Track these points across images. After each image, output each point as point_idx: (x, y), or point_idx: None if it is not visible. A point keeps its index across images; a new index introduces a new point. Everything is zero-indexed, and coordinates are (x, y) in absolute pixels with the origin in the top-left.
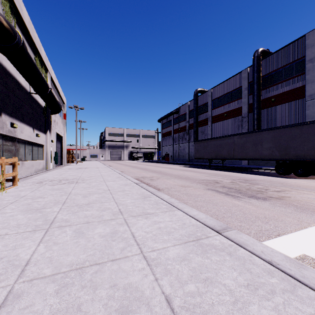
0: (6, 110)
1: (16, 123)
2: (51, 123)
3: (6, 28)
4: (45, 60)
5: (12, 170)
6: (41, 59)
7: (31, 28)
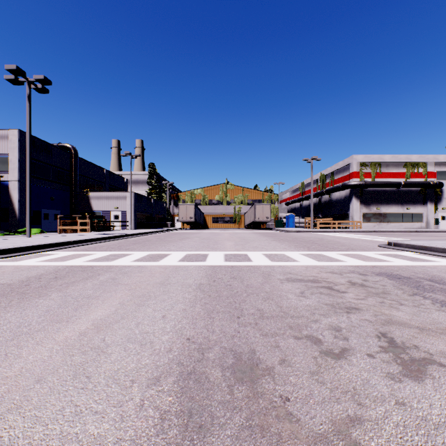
0: (373, 204)
1: (381, 207)
2: (440, 195)
3: (358, 185)
4: (418, 160)
5: (377, 226)
6: (413, 162)
7: (393, 158)
